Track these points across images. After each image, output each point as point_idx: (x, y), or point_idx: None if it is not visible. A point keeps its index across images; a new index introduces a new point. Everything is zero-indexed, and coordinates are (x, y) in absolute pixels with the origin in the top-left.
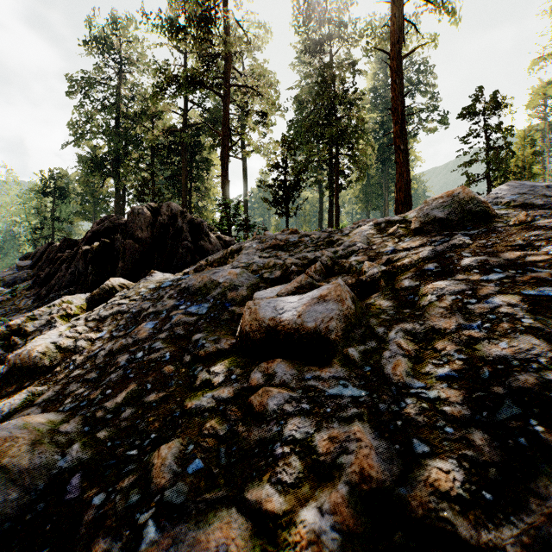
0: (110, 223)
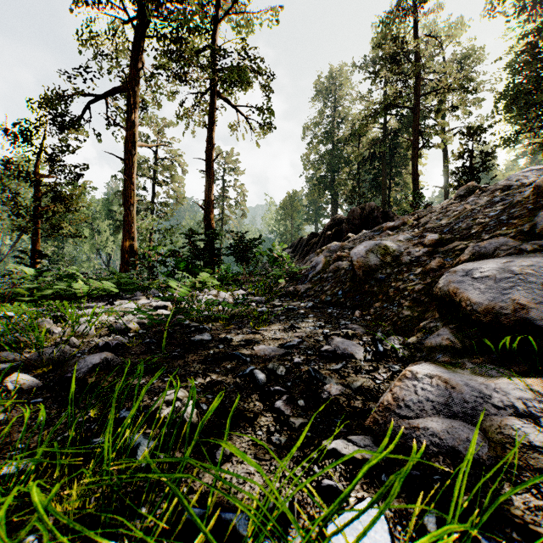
0: (337, 220)
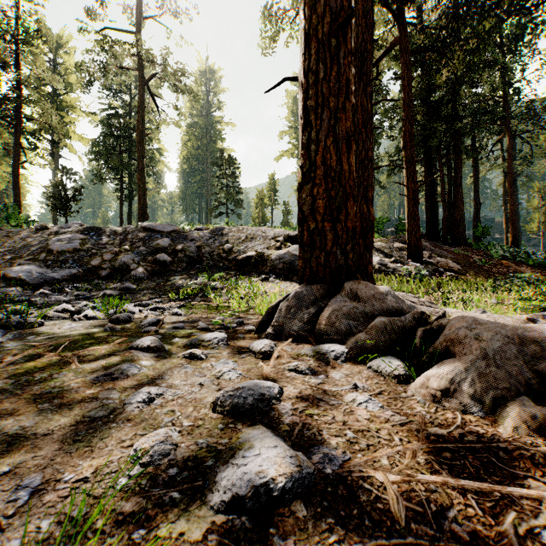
0: None
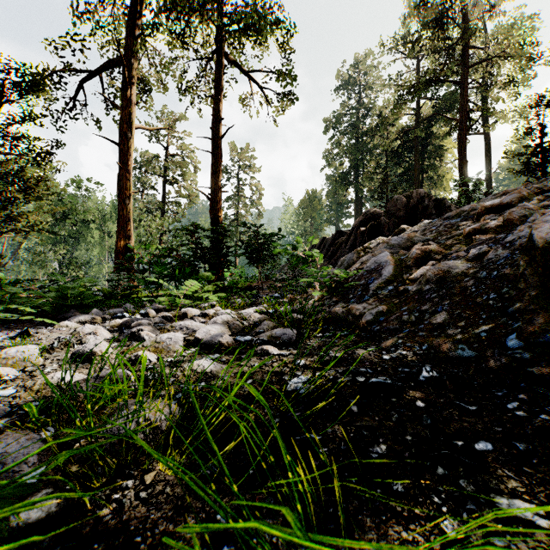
0: (370, 214)
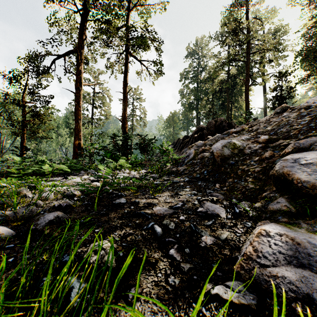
0: (200, 128)
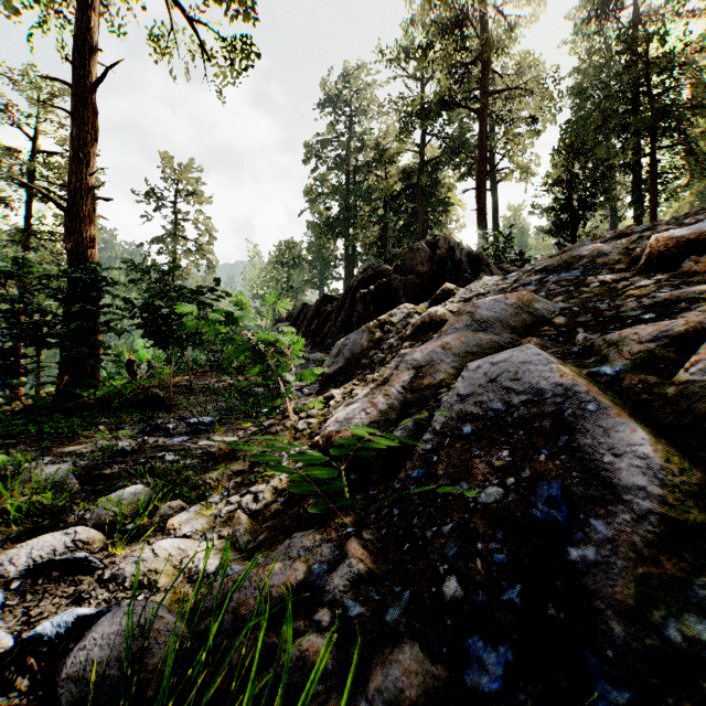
0: (373, 271)
